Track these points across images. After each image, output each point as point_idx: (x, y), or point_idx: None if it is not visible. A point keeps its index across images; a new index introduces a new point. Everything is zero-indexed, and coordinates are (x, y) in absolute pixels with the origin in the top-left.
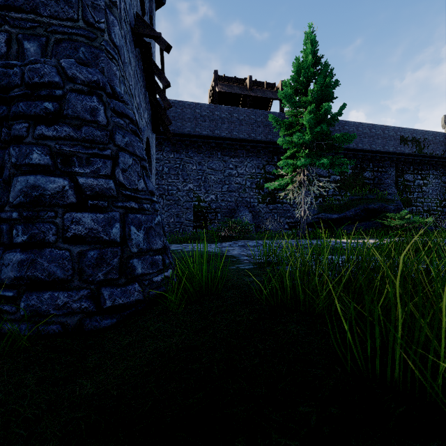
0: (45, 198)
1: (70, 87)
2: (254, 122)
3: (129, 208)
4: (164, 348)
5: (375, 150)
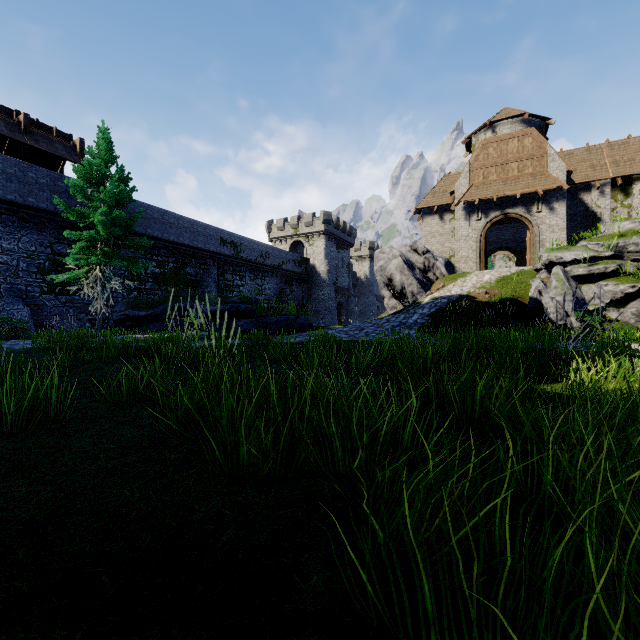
0: None
1: None
2: (33, 183)
3: None
4: None
5: (197, 246)
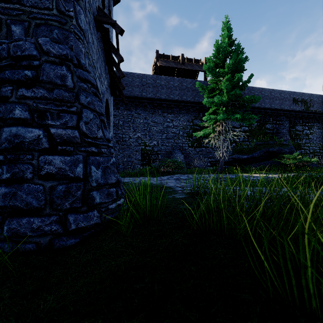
0: (24, 144)
1: (45, 59)
2: (185, 88)
3: (90, 152)
4: (114, 267)
5: (274, 108)
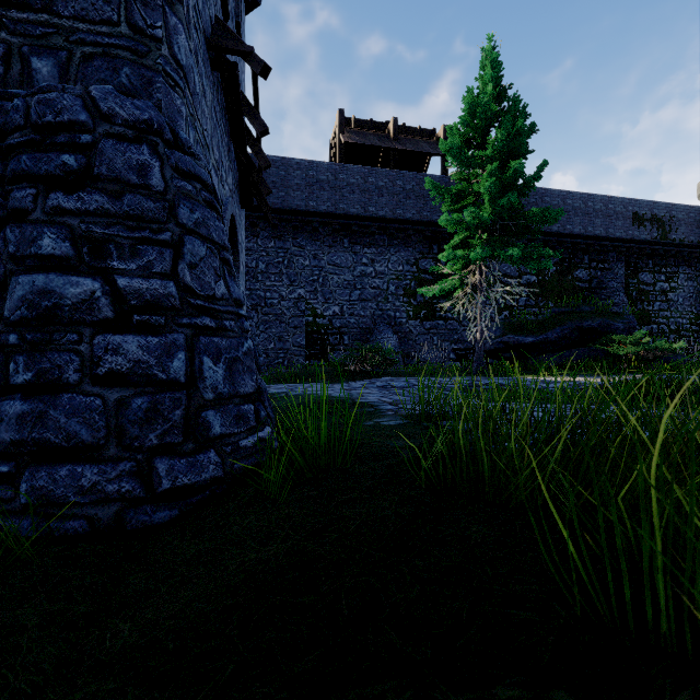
0: (63, 310)
1: (105, 130)
2: (400, 192)
3: (201, 327)
4: (255, 564)
5: (593, 234)
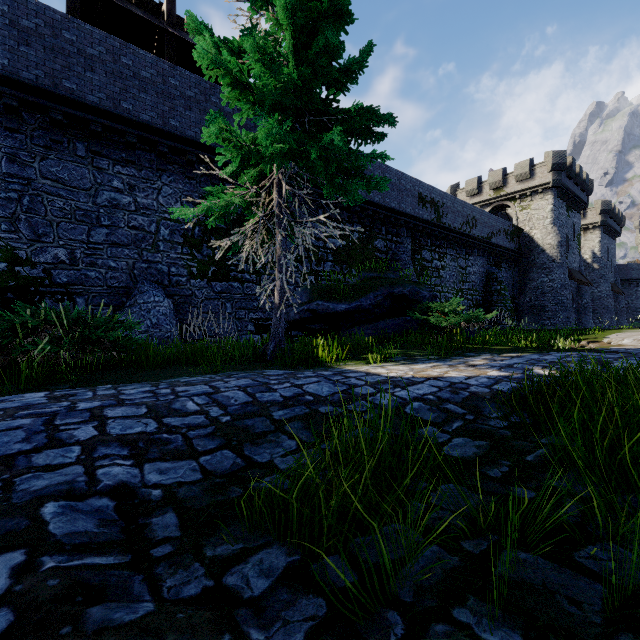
0: None
1: None
2: (177, 96)
3: None
4: None
5: (390, 206)
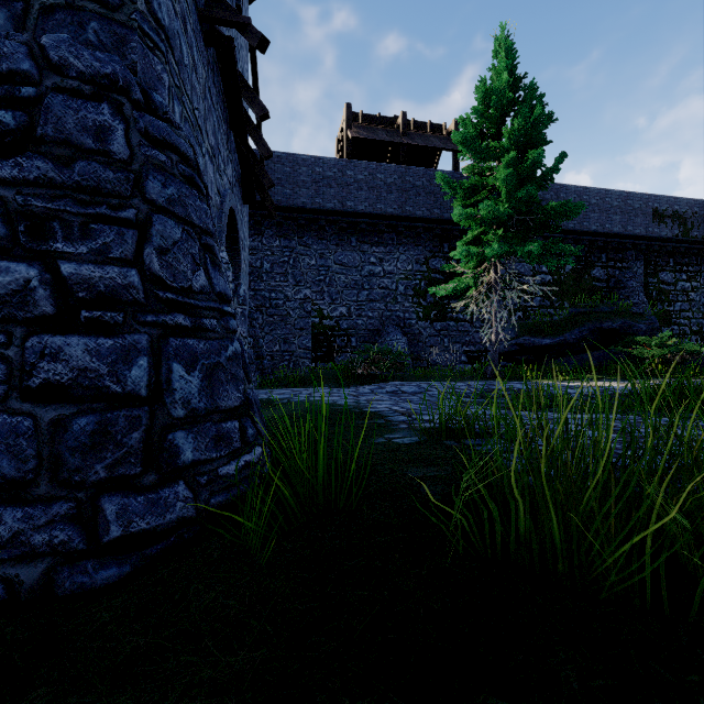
0: None
1: (54, 83)
2: (410, 188)
3: (172, 327)
4: (206, 696)
5: (611, 232)
